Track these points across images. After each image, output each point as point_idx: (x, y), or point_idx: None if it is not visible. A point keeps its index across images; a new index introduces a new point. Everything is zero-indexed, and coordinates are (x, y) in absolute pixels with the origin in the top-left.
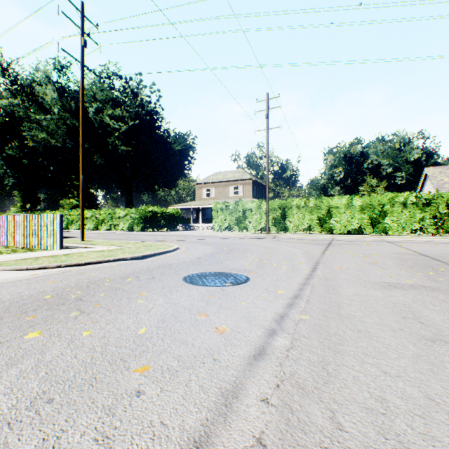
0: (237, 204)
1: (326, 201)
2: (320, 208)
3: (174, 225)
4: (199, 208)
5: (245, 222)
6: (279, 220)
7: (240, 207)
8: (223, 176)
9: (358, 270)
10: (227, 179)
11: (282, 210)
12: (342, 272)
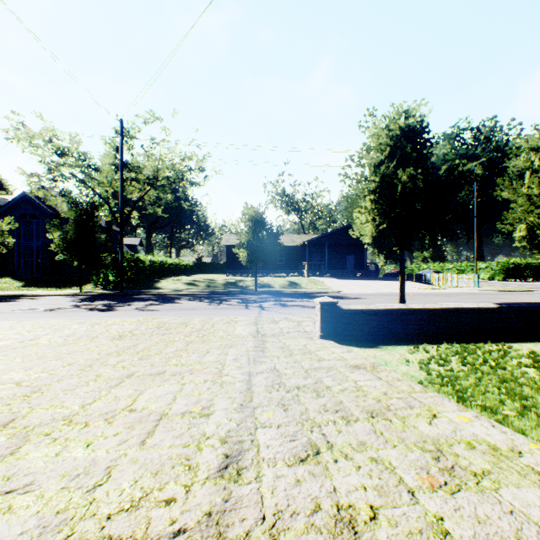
0: None
1: None
2: None
3: None
4: None
5: None
6: None
7: None
8: None
9: None
10: None
11: None
12: None
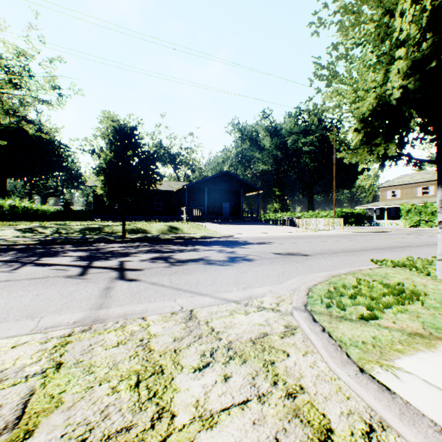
0: (425, 206)
1: None
2: None
3: (360, 222)
4: (382, 207)
5: (433, 219)
6: None
7: (428, 208)
8: (409, 178)
9: None
10: (414, 181)
11: None
12: None
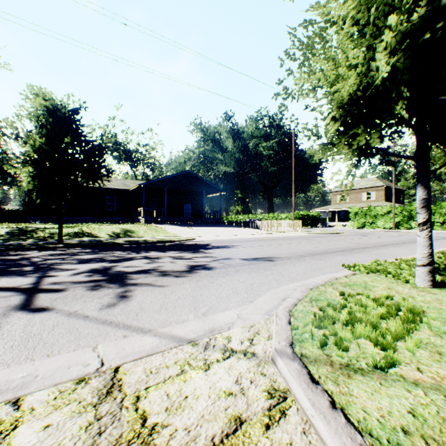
0: (369, 209)
1: (445, 207)
2: (441, 211)
3: (315, 224)
4: (334, 210)
5: (375, 221)
6: (404, 220)
7: (372, 211)
8: (356, 184)
9: (410, 236)
10: (360, 187)
11: (407, 213)
12: (403, 236)
